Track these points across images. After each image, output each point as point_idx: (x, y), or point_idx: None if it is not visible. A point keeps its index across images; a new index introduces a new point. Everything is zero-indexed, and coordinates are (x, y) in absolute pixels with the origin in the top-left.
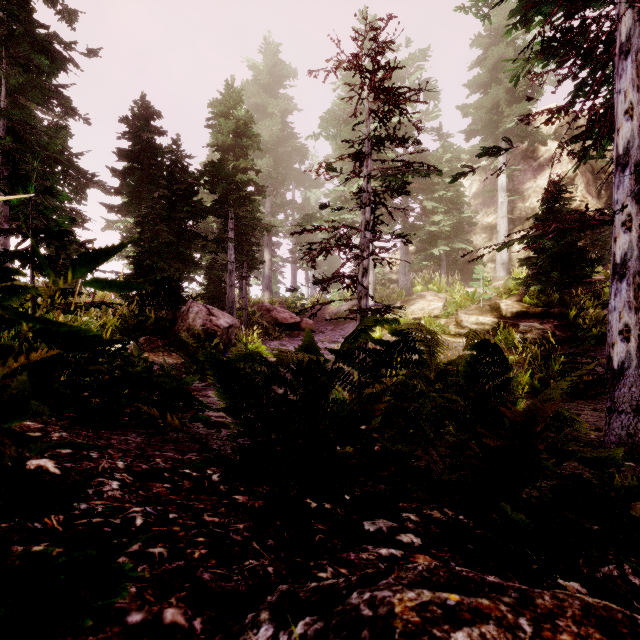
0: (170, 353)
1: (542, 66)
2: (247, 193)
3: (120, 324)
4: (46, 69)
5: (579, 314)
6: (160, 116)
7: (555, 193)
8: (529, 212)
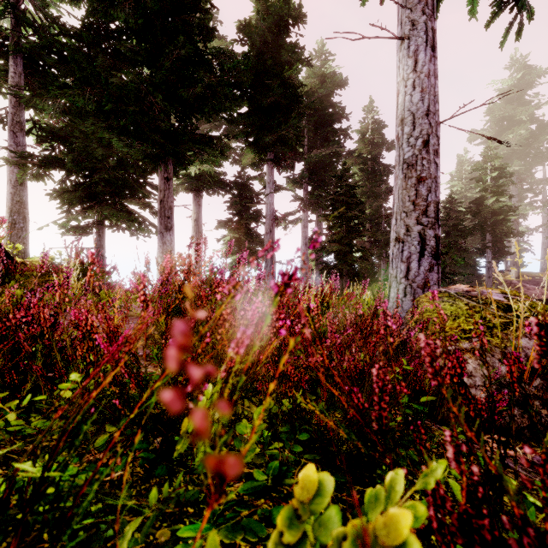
0: None
1: None
2: (502, 215)
3: None
4: None
5: None
6: None
7: None
8: None
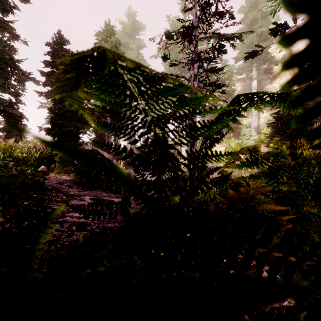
0: (69, 174)
1: None
2: None
3: (40, 157)
4: None
5: (302, 153)
6: (69, 43)
7: None
8: None
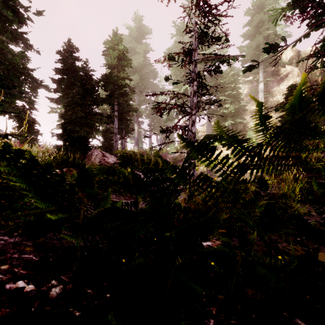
0: None
1: (291, 13)
2: (124, 91)
3: (53, 161)
4: (11, 18)
5: (307, 156)
6: (78, 50)
7: (292, 90)
8: (275, 103)
